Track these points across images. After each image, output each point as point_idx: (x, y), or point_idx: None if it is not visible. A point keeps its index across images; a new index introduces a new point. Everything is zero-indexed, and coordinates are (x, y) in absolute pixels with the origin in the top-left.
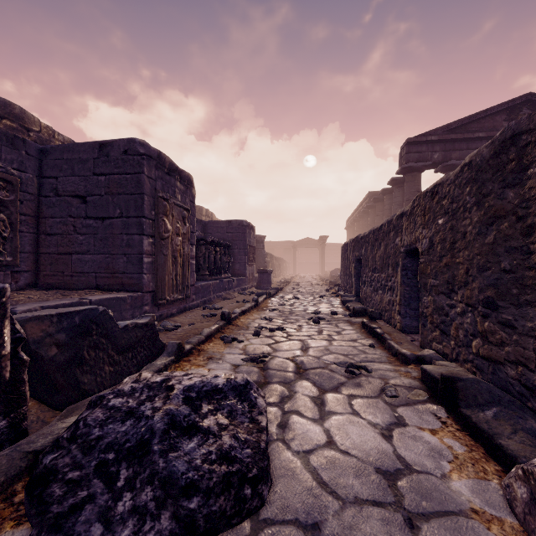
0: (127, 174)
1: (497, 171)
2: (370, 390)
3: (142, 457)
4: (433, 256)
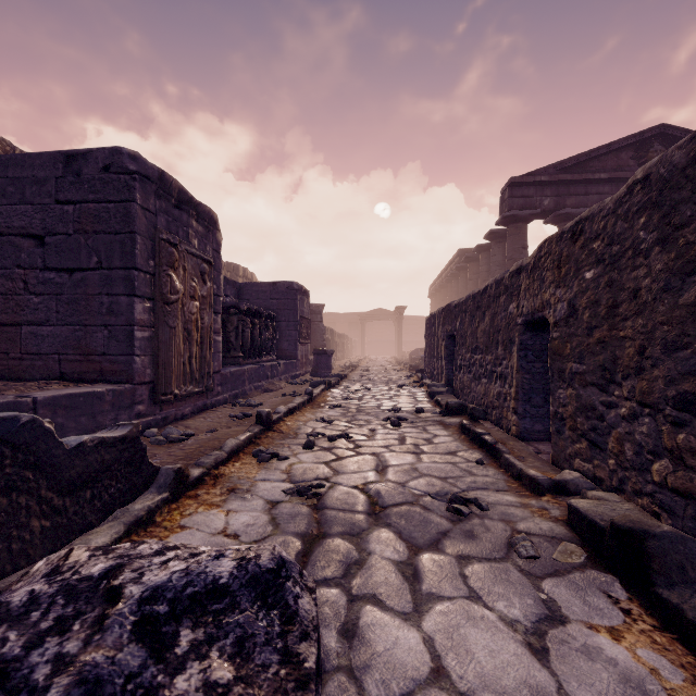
0: (109, 202)
1: None
2: (491, 545)
3: None
4: (576, 328)
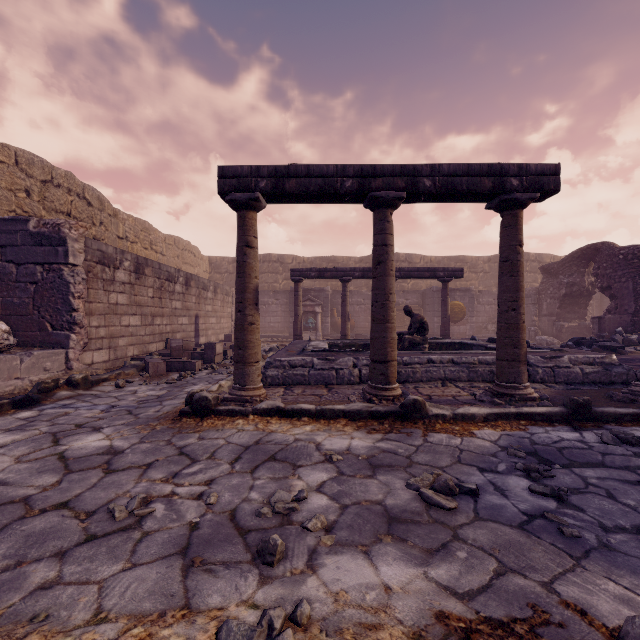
0: None
1: None
2: None
3: None
4: None
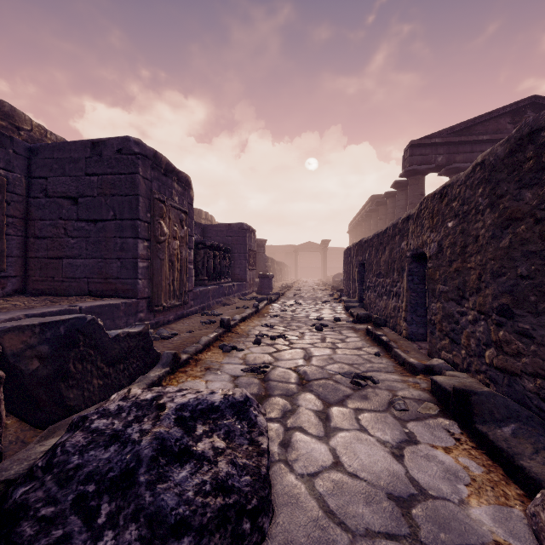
0: (121, 174)
1: (513, 170)
2: (378, 403)
3: (127, 490)
4: (442, 261)
